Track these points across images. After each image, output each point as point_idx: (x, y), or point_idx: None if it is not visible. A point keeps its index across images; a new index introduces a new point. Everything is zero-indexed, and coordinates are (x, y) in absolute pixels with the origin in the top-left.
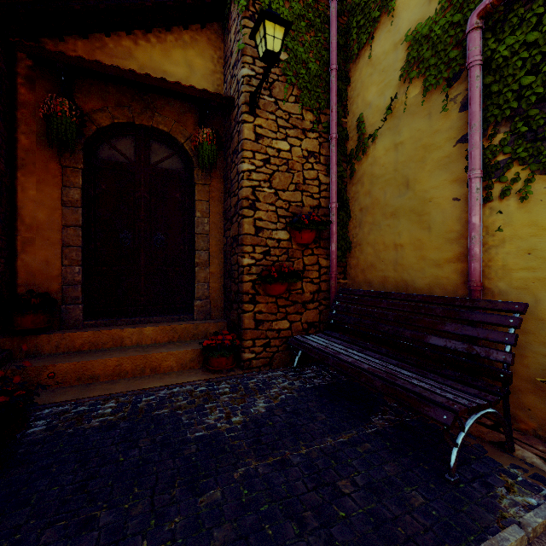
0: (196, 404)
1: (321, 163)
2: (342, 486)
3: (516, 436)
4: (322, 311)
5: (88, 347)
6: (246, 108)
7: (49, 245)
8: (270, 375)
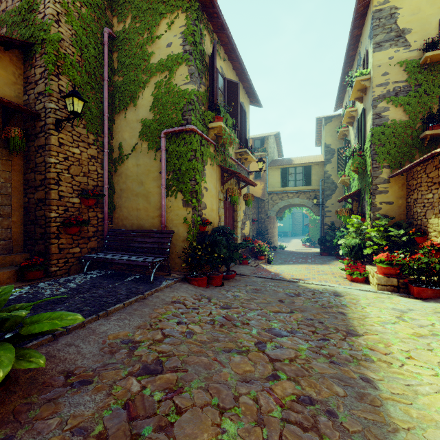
0: (32, 292)
1: (98, 162)
2: (118, 291)
3: (173, 272)
4: (99, 242)
5: None
6: (53, 127)
7: None
8: (71, 277)
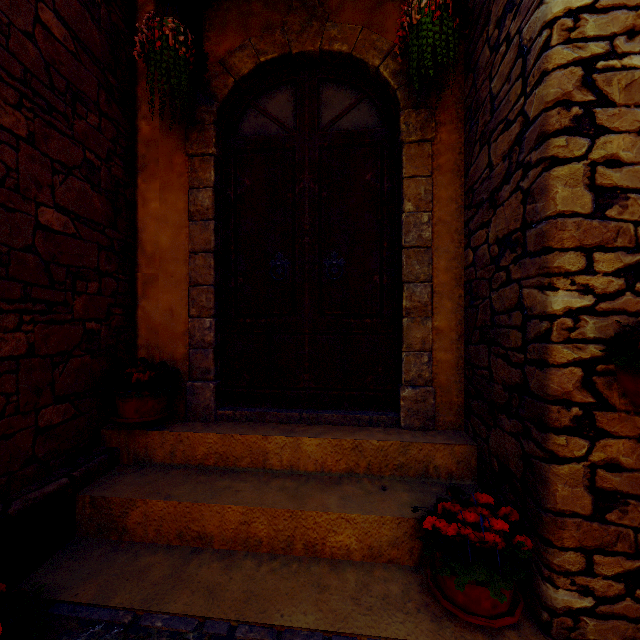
0: None
1: None
2: None
3: None
4: None
5: (213, 461)
6: None
7: (174, 284)
8: None
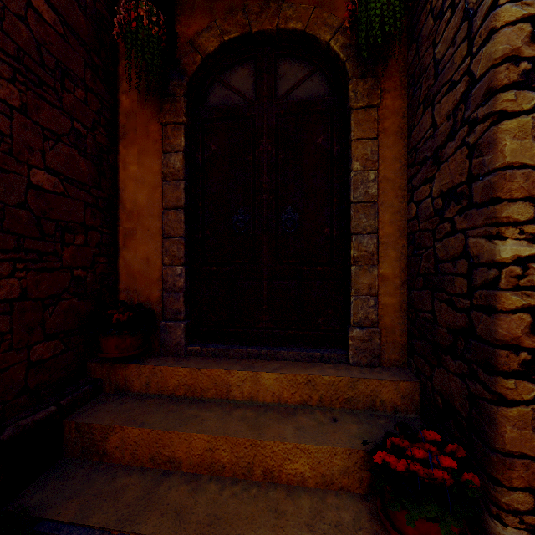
0: None
1: None
2: None
3: None
4: None
5: (183, 392)
6: None
7: (150, 237)
8: None
